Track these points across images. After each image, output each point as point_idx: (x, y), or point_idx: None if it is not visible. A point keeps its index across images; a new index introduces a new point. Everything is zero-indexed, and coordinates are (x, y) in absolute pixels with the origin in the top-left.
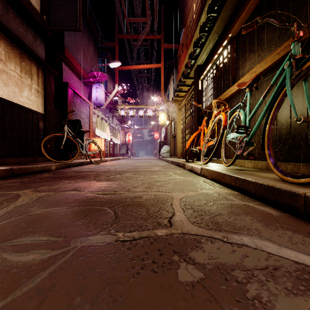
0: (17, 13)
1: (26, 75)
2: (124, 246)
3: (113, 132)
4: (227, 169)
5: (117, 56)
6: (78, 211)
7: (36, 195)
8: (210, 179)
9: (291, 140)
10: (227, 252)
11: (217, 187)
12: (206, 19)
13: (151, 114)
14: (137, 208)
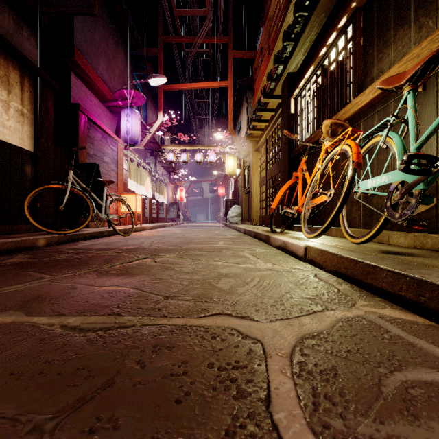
0: None
1: None
2: None
3: (156, 186)
4: (367, 252)
5: (161, 69)
6: None
7: None
8: (329, 272)
9: None
10: None
11: (360, 298)
12: None
13: (214, 158)
14: (143, 435)
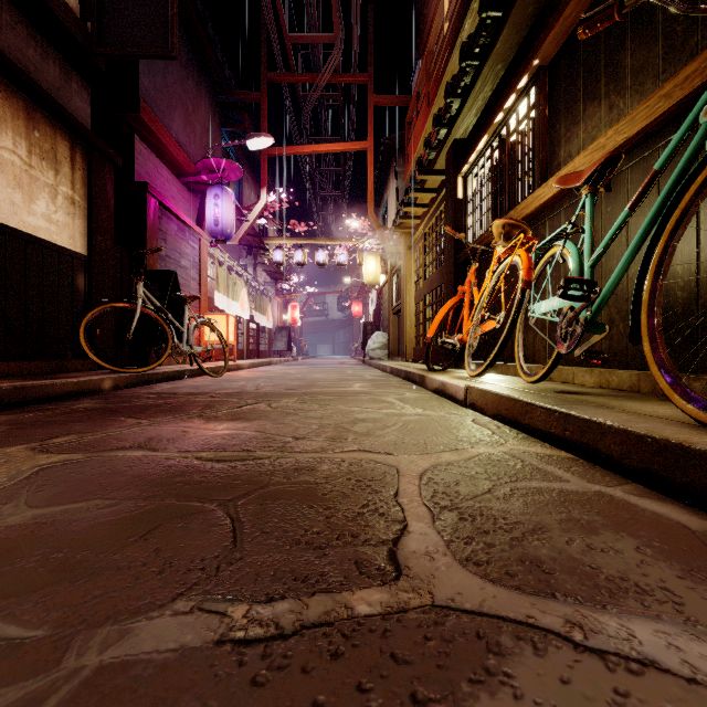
0: (22, 14)
1: (44, 163)
2: (243, 670)
3: (256, 302)
4: (535, 391)
5: (265, 123)
6: (131, 519)
7: (33, 464)
8: (491, 417)
9: (700, 318)
10: (601, 701)
11: (513, 439)
12: (477, 25)
13: (345, 258)
14: (301, 506)
